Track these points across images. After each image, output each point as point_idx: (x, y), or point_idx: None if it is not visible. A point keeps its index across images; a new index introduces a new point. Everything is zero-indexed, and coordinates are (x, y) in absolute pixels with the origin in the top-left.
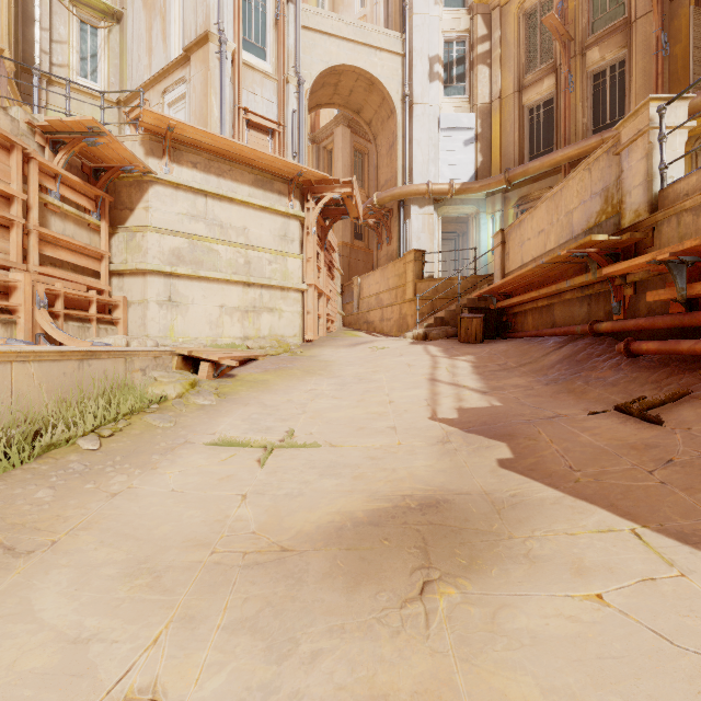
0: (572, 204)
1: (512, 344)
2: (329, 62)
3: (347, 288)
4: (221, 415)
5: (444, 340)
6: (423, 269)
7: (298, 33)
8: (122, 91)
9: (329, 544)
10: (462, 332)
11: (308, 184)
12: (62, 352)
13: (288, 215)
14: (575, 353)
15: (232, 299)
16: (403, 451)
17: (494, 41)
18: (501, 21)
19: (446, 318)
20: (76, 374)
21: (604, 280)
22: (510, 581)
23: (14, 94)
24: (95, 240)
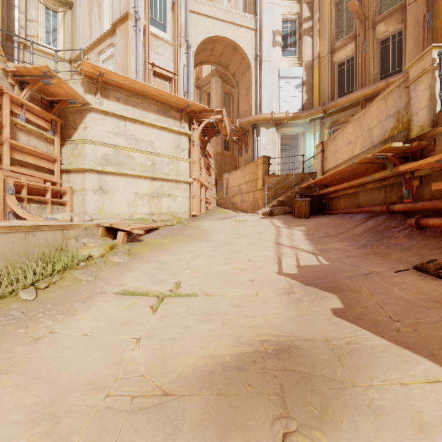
0: (372, 123)
1: (330, 219)
2: (207, 34)
3: (219, 181)
4: (130, 270)
5: (283, 215)
6: (269, 169)
7: (187, 14)
8: (69, 50)
9: (202, 389)
10: (296, 210)
11: (193, 113)
12: (11, 226)
13: (180, 133)
14: (377, 225)
15: (143, 188)
16: (259, 300)
17: (315, 20)
18: (319, 7)
19: (284, 201)
20: (22, 242)
21: (397, 175)
22: (360, 435)
23: (1, 54)
24: (51, 149)
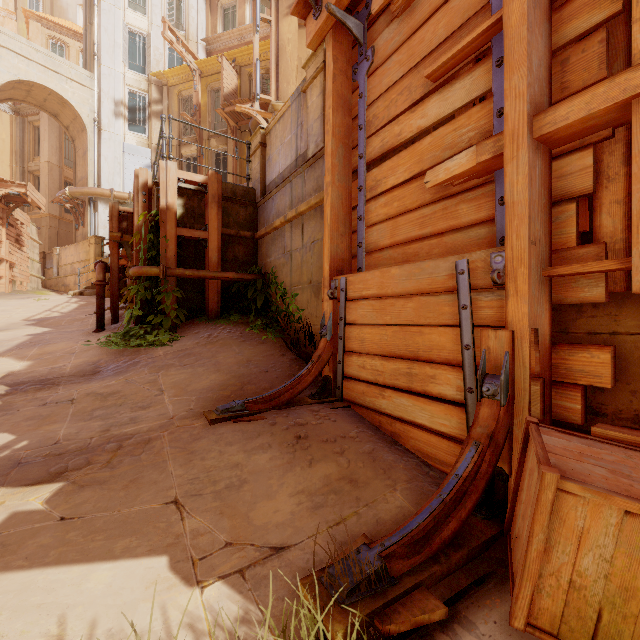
0: None
1: None
2: (17, 76)
3: (49, 256)
4: None
5: (92, 296)
6: (103, 250)
7: None
8: None
9: None
10: None
11: None
12: None
13: None
14: None
15: None
16: None
17: (165, 106)
18: (169, 95)
19: None
20: None
21: None
22: None
23: None
24: None
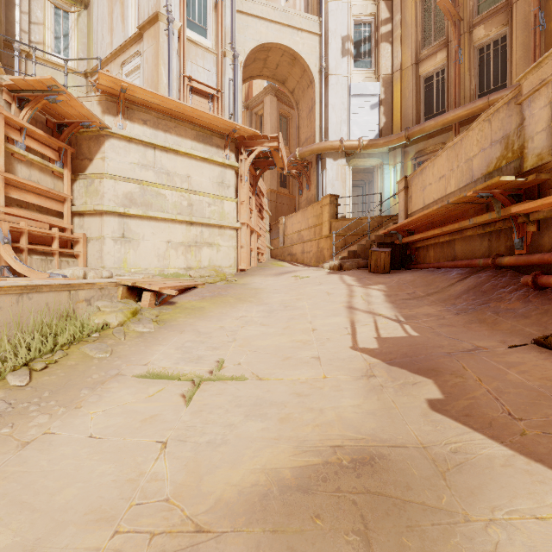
0: (472, 152)
1: (417, 275)
2: (259, 41)
3: (274, 227)
4: (157, 343)
5: (356, 270)
6: (337, 211)
7: (233, 15)
8: (82, 58)
9: (251, 522)
10: (372, 263)
11: (241, 139)
12: None
13: (225, 165)
14: (479, 284)
15: (177, 236)
16: (329, 387)
17: (395, 22)
18: (401, 6)
19: (357, 251)
20: (14, 307)
21: (505, 219)
22: None
23: None
24: (59, 185)
